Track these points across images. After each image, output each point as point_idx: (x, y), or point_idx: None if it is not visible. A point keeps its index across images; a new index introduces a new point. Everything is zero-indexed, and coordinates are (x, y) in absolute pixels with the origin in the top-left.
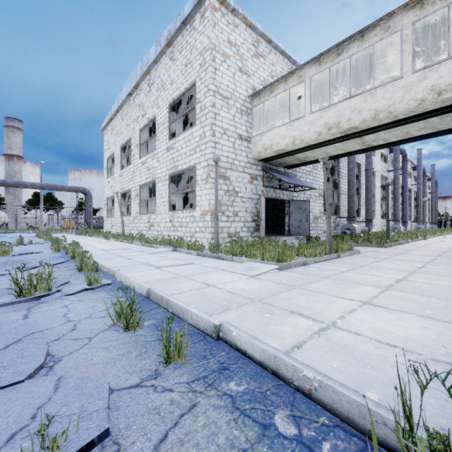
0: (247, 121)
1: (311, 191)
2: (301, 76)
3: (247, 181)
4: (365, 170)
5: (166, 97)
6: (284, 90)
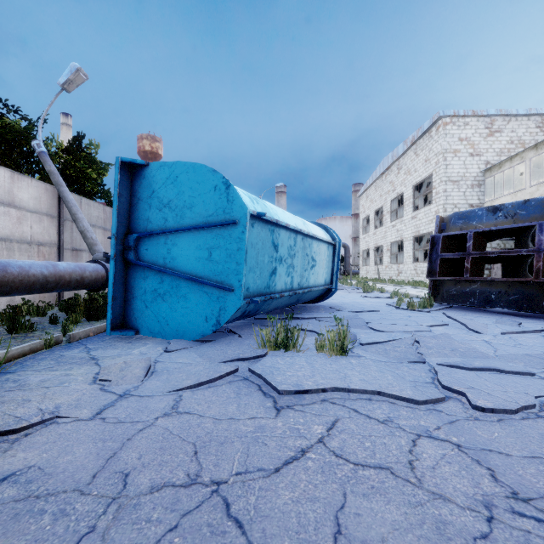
0: (479, 191)
1: None
2: (522, 158)
3: None
4: None
5: (411, 180)
6: (509, 167)
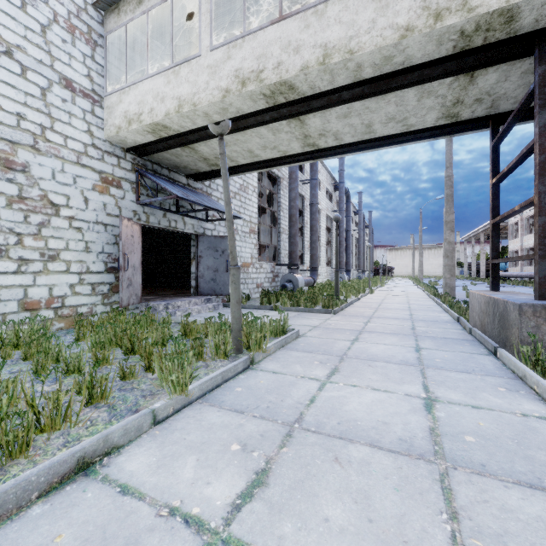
0: (91, 58)
1: (237, 223)
2: None
3: (91, 185)
4: (310, 205)
5: None
6: None
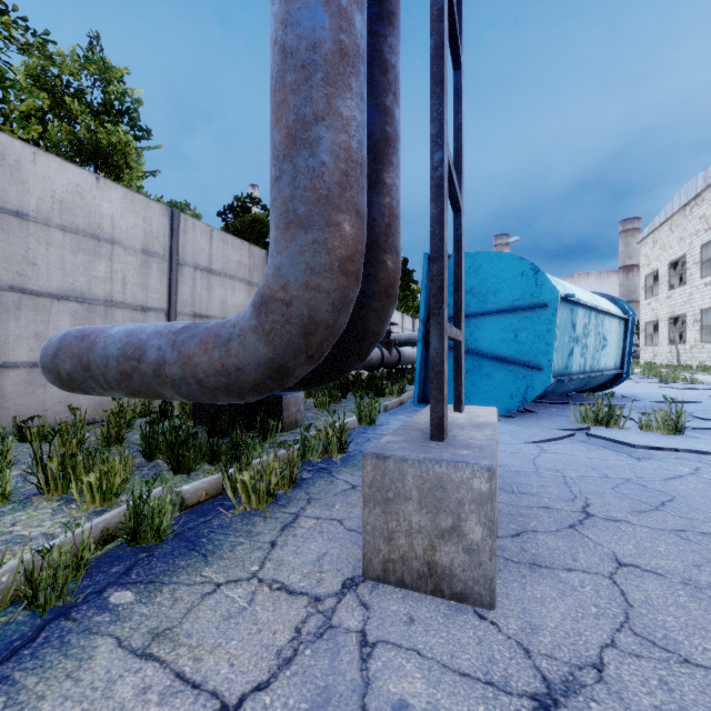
0: None
1: None
2: None
3: None
4: None
5: None
6: None
